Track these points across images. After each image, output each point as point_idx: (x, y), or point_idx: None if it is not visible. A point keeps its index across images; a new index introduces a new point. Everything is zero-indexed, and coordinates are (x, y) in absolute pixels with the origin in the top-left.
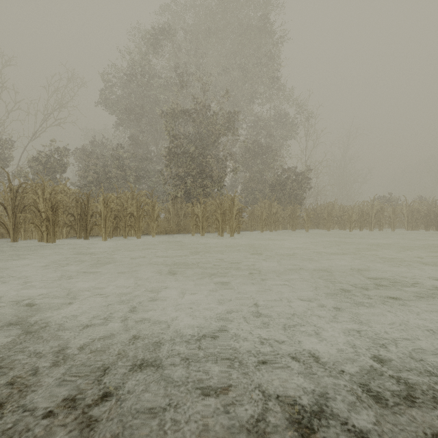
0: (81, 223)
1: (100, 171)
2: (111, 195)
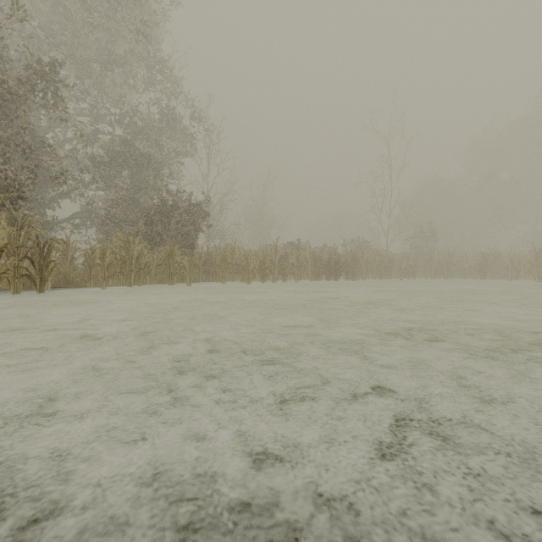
0: None
1: None
2: None
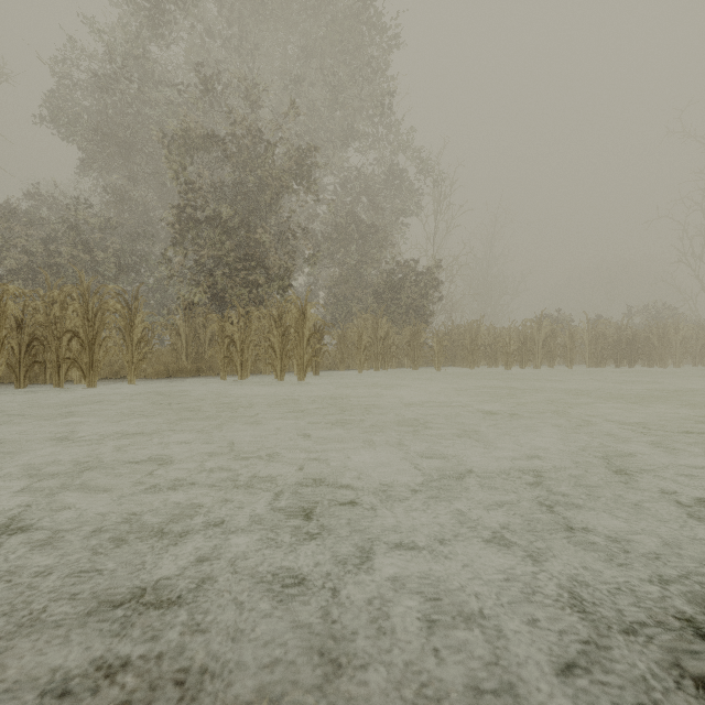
0: None
1: (36, 250)
2: (17, 288)
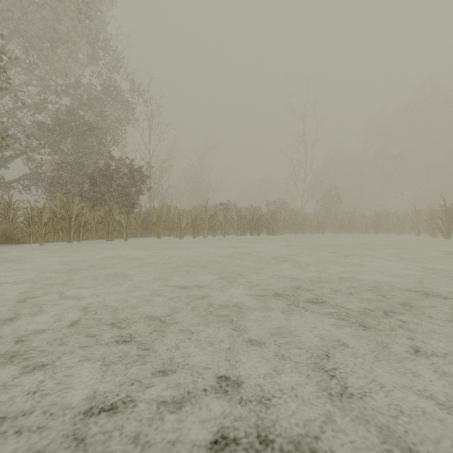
0: None
1: None
2: None
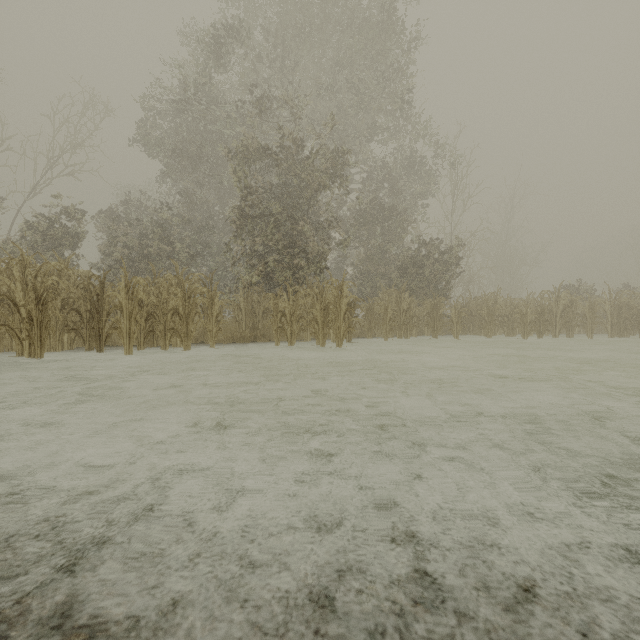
0: (90, 325)
1: (135, 245)
2: (141, 279)
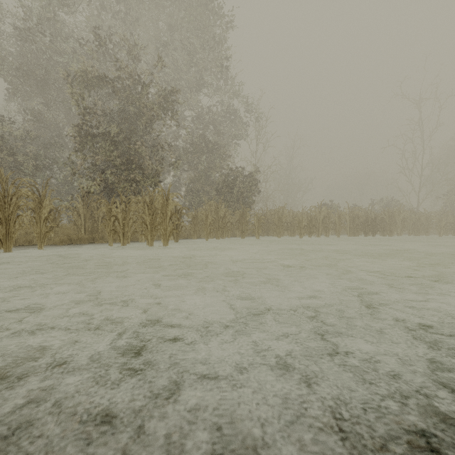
0: None
1: None
2: None
